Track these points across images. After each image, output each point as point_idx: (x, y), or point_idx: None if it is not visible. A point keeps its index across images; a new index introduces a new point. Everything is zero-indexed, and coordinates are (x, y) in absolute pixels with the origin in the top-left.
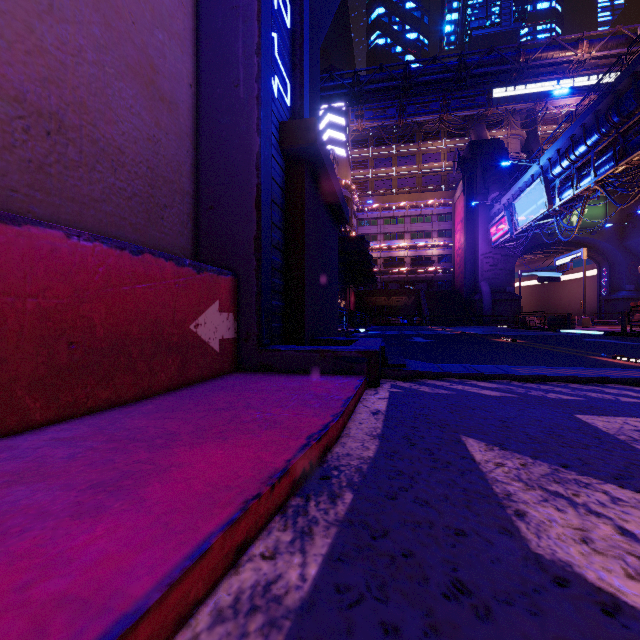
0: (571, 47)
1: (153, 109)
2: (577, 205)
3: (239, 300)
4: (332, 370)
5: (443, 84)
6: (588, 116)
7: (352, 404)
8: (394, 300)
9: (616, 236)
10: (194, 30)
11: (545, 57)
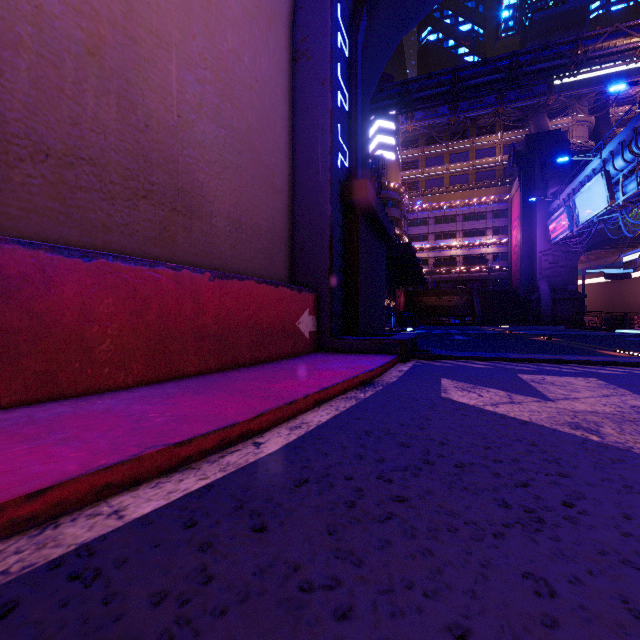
0: (637, 33)
1: (273, 199)
2: None
3: (319, 307)
4: (377, 351)
5: (494, 85)
6: None
7: (387, 366)
8: (445, 300)
9: None
10: (291, 140)
11: (607, 46)
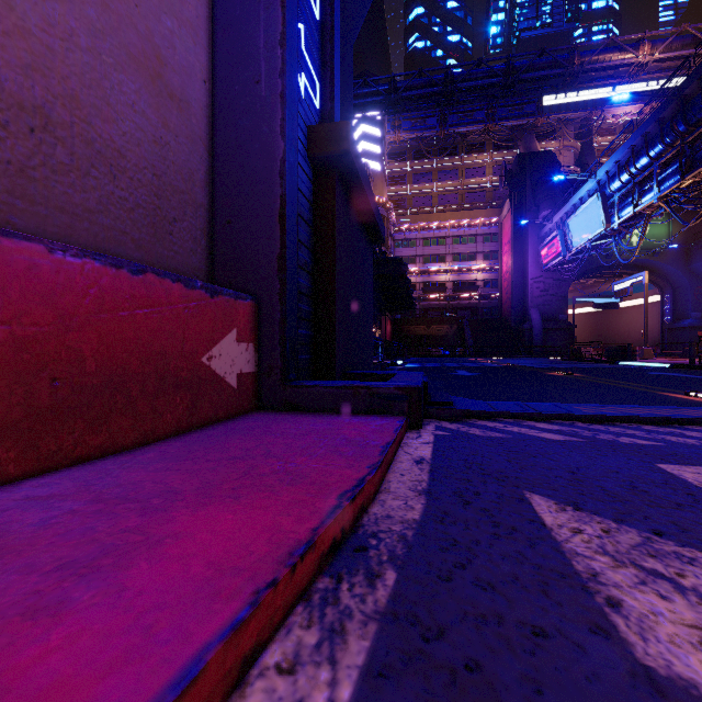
0: (631, 48)
1: (160, 107)
2: (638, 224)
3: (260, 328)
4: (367, 409)
5: (489, 90)
6: (651, 124)
7: (392, 451)
8: (434, 329)
9: (681, 258)
10: (209, 18)
11: (602, 60)
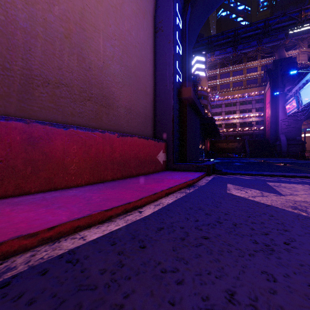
0: None
1: (145, 98)
2: None
3: (167, 149)
4: (196, 170)
5: (256, 36)
6: None
7: (200, 177)
8: (230, 145)
9: None
10: (154, 70)
11: None
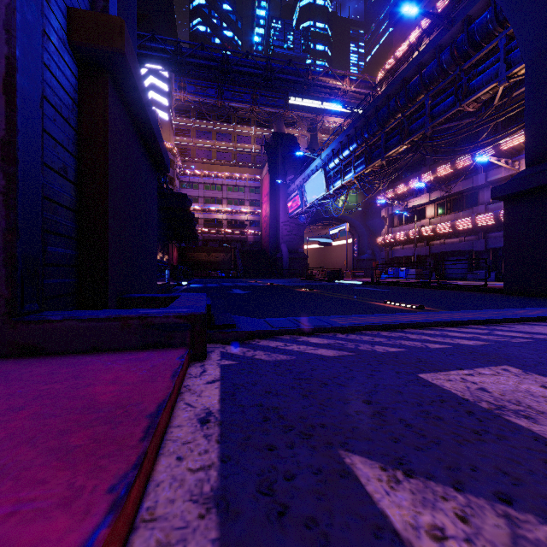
0: (340, 79)
1: None
2: (343, 192)
3: None
4: (140, 344)
5: (255, 78)
6: (351, 130)
7: (166, 415)
8: (214, 256)
9: (362, 217)
10: None
11: (325, 81)
